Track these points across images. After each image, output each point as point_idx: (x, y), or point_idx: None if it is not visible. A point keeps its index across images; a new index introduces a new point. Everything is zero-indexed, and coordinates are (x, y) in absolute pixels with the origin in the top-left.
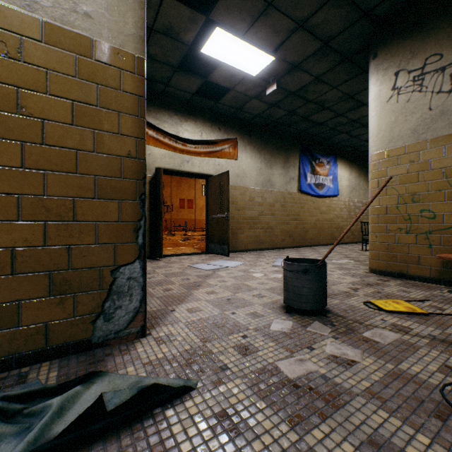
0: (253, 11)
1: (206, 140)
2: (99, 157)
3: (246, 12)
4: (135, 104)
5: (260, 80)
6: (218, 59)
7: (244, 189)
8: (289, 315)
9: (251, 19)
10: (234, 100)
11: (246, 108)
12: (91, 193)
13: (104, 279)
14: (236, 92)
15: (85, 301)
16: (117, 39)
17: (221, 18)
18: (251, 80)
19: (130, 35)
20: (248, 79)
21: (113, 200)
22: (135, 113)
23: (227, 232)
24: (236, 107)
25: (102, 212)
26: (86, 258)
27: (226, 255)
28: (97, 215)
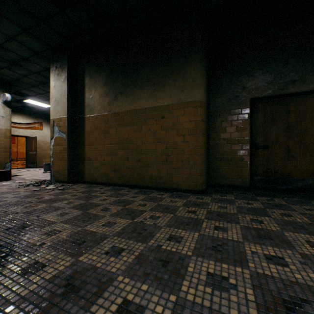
0: (42, 100)
1: (26, 123)
2: (3, 146)
3: (39, 100)
4: (10, 137)
5: (49, 108)
6: (31, 103)
7: (46, 142)
8: (44, 173)
9: (41, 100)
10: (39, 110)
11: (46, 112)
12: (2, 152)
13: (4, 165)
14: (40, 109)
15: (1, 168)
16: (6, 127)
17: (31, 99)
18: (46, 108)
19: (9, 126)
20: (44, 107)
21: (6, 153)
22: (10, 138)
23: (36, 159)
24: (41, 111)
25: (4, 154)
26: (1, 162)
27: (36, 167)
28: (3, 155)
